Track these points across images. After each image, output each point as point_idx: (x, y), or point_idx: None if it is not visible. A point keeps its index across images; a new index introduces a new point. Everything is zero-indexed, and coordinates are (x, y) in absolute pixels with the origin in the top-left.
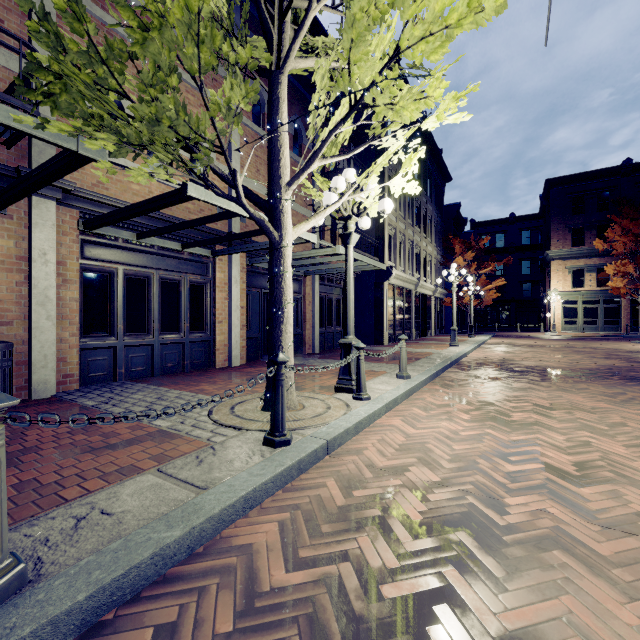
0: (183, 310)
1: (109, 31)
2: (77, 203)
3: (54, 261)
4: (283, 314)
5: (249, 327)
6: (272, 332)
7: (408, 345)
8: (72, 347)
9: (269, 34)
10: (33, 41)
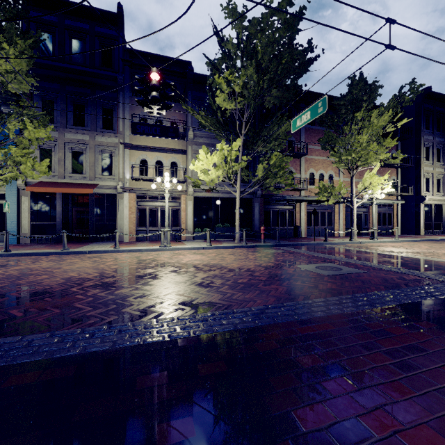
0: (326, 220)
1: (311, 159)
2: None
3: (304, 211)
4: (353, 221)
5: (345, 225)
6: (351, 225)
7: (437, 235)
8: (305, 228)
9: (350, 170)
10: (301, 170)
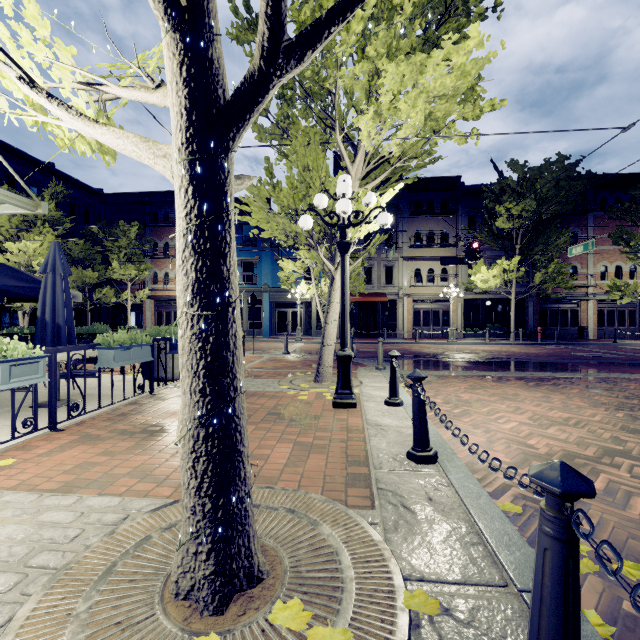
0: (626, 319)
1: (603, 250)
2: (596, 295)
3: (592, 310)
4: None
5: None
6: None
7: None
8: (595, 329)
9: None
10: (588, 264)
